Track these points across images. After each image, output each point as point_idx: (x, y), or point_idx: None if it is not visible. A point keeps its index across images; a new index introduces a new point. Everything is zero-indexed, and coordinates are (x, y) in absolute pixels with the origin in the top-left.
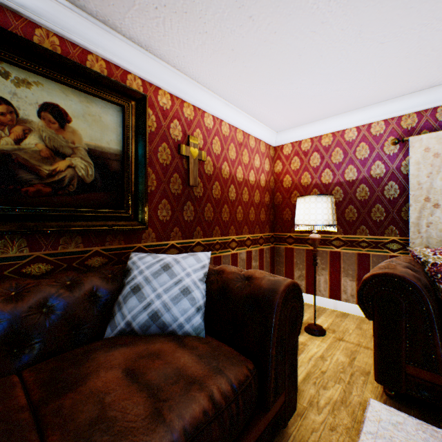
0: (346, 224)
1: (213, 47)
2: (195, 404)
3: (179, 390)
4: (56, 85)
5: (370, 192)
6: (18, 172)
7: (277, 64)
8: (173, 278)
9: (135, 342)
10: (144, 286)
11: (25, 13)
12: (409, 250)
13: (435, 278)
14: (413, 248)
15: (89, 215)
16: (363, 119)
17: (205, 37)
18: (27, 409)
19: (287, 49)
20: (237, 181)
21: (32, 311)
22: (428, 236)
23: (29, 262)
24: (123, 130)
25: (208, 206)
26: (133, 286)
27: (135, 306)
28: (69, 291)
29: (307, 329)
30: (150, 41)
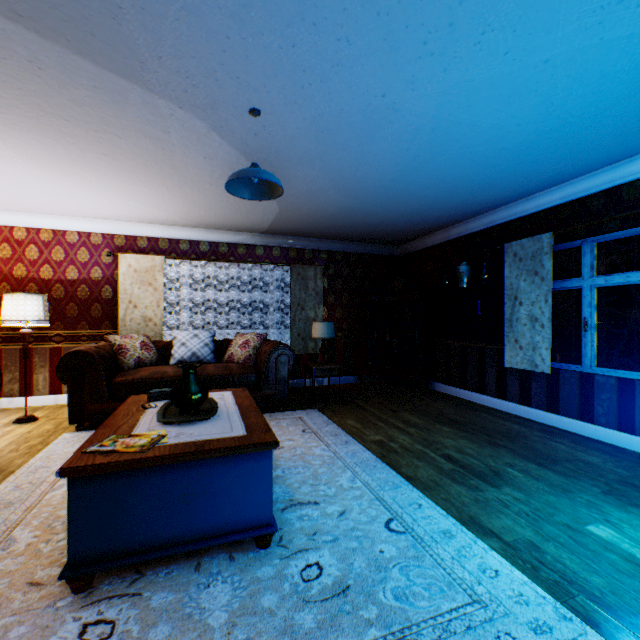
0: (69, 321)
1: None
2: None
3: None
4: None
5: (92, 292)
6: None
7: None
8: None
9: None
10: None
11: None
12: (107, 337)
13: (119, 353)
14: (110, 336)
15: None
16: (85, 228)
17: None
18: None
19: None
20: None
21: None
22: (132, 328)
23: None
24: None
25: None
26: None
27: None
28: None
29: (18, 420)
30: None
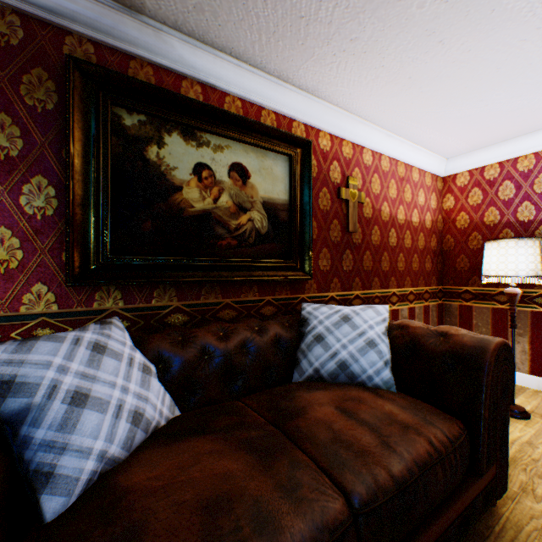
0: None
1: (387, 79)
2: (417, 444)
3: (396, 431)
4: (239, 146)
5: None
6: (215, 228)
7: (465, 83)
8: (355, 330)
9: (329, 387)
10: (326, 336)
11: (220, 86)
12: None
13: None
14: None
15: (264, 265)
16: None
17: (380, 71)
18: (270, 425)
19: (481, 65)
20: (398, 223)
21: (237, 350)
22: None
23: (221, 308)
24: (290, 180)
25: (367, 254)
26: (315, 335)
27: (321, 354)
28: (259, 336)
29: None
30: (318, 85)
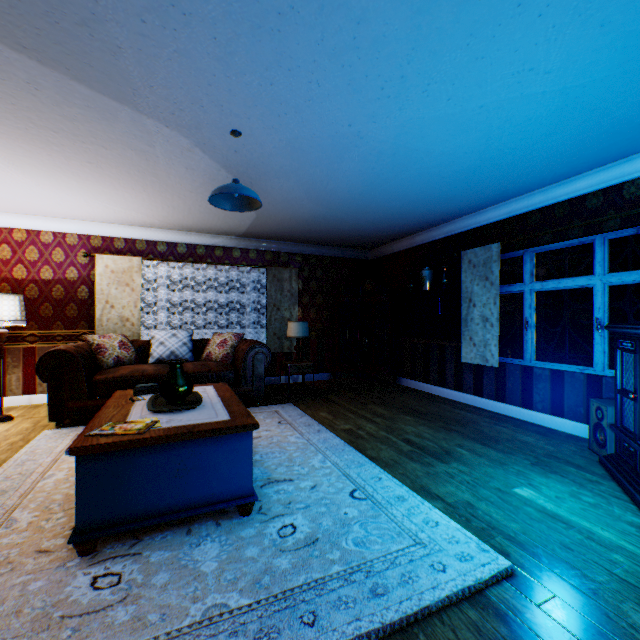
0: (44, 321)
1: None
2: None
3: None
4: None
5: (67, 292)
6: None
7: None
8: None
9: None
10: None
11: None
12: (86, 337)
13: (98, 352)
14: (88, 336)
15: None
16: (60, 228)
17: None
18: None
19: None
20: None
21: None
22: (109, 328)
23: None
24: None
25: None
26: None
27: None
28: None
29: None
30: None
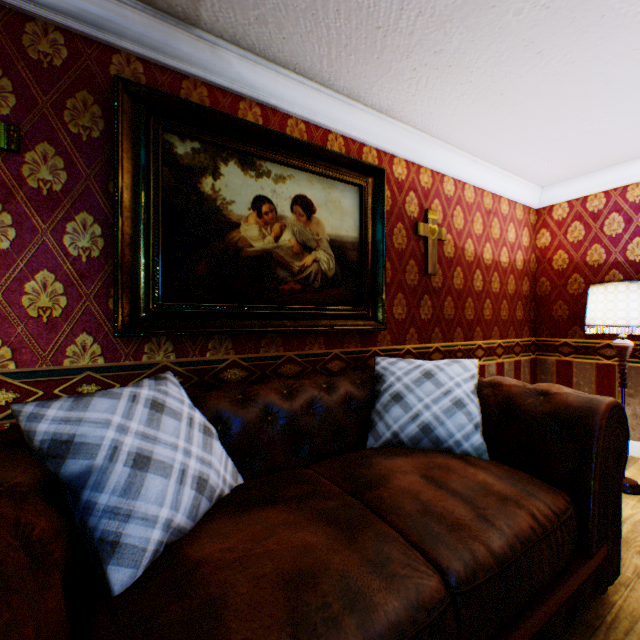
0: None
1: (474, 96)
2: (519, 518)
3: (493, 503)
4: (303, 176)
5: None
6: (276, 270)
7: (566, 99)
8: (440, 388)
9: (410, 454)
10: (406, 394)
11: (282, 107)
12: None
13: None
14: None
15: (331, 313)
16: None
17: (466, 87)
18: (348, 494)
19: (587, 78)
20: (484, 264)
21: (304, 411)
22: None
23: (283, 362)
24: (361, 214)
25: (448, 301)
26: (392, 394)
27: (400, 416)
28: (327, 395)
29: None
30: (394, 104)
